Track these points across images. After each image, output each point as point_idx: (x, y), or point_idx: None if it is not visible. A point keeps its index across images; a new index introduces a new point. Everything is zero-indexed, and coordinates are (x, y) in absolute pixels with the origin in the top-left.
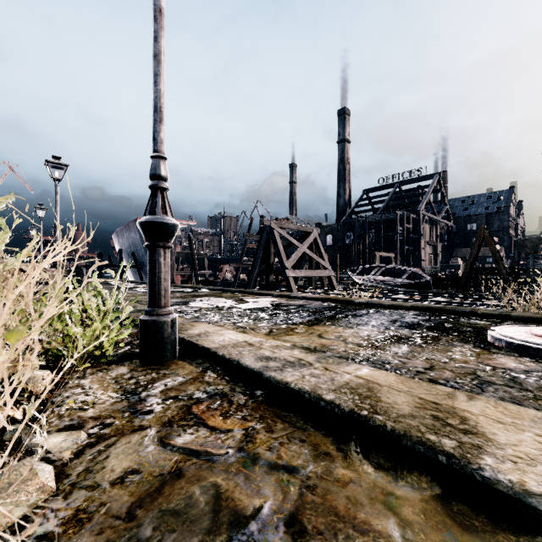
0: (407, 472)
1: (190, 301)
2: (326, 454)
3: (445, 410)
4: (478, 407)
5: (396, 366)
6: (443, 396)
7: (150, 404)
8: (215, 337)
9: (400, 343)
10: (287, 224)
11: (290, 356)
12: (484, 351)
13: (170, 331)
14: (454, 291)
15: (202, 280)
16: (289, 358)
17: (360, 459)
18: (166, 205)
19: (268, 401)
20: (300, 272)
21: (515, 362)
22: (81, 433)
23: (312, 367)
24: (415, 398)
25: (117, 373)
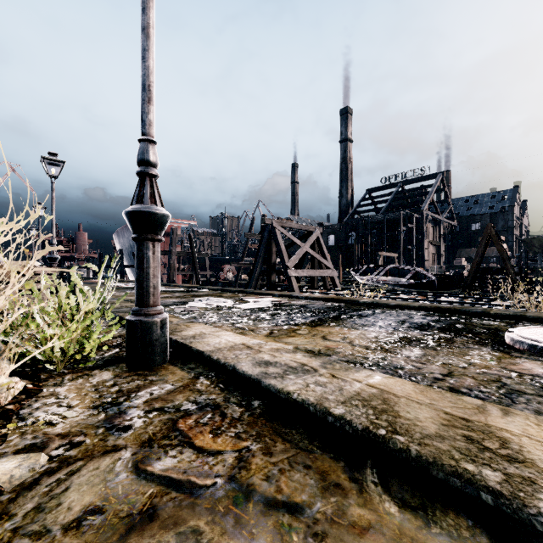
0: (441, 514)
1: (188, 300)
2: (337, 486)
3: (478, 428)
4: (518, 425)
5: (410, 372)
6: (472, 410)
7: (130, 417)
8: (211, 339)
9: (412, 345)
10: (289, 223)
11: (292, 360)
12: (505, 354)
13: (159, 333)
14: (459, 291)
15: (204, 280)
16: (291, 363)
17: (379, 493)
18: (155, 193)
19: (267, 414)
20: (302, 271)
21: (542, 368)
22: (41, 455)
23: (316, 373)
24: (440, 413)
25: (99, 379)
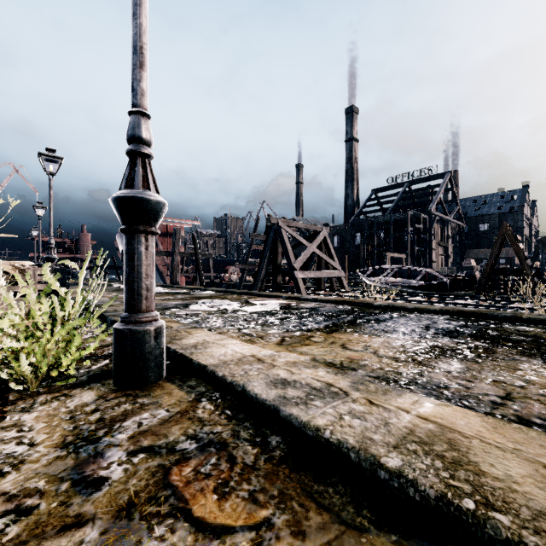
0: None
1: (191, 303)
2: None
3: None
4: None
5: (459, 392)
6: None
7: (107, 463)
8: (215, 349)
9: (448, 357)
10: (295, 223)
11: (315, 378)
12: None
13: (153, 344)
14: (473, 293)
15: (207, 282)
16: (313, 383)
17: None
18: (148, 176)
19: (290, 459)
20: (309, 273)
21: None
22: None
23: (348, 398)
24: (537, 466)
25: (78, 401)
